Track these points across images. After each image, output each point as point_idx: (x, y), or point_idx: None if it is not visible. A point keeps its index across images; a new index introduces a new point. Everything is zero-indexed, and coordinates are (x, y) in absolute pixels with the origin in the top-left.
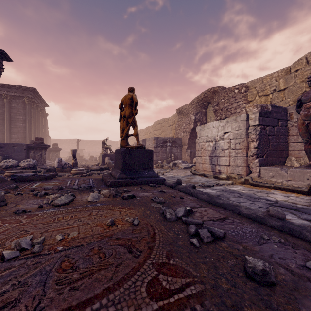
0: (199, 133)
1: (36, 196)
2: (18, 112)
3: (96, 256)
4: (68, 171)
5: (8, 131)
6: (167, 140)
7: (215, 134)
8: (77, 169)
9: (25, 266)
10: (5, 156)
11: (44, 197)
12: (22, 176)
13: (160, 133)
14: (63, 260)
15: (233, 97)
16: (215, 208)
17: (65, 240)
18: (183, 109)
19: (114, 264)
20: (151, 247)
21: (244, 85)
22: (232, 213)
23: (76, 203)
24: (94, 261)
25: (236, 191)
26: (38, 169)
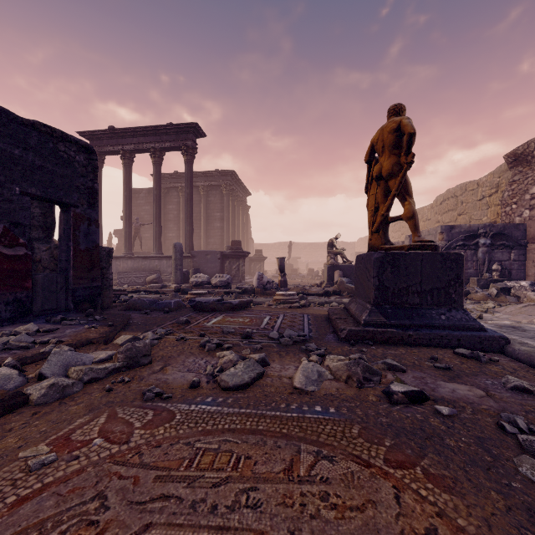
0: None
1: (204, 347)
2: (215, 208)
3: None
4: (272, 294)
5: (204, 235)
6: (478, 231)
7: None
8: (284, 293)
9: None
10: (195, 269)
11: (214, 353)
12: (201, 302)
13: (452, 219)
14: None
15: None
16: None
17: None
18: (531, 148)
19: None
20: None
21: None
22: None
23: (265, 389)
24: None
25: None
26: (231, 289)
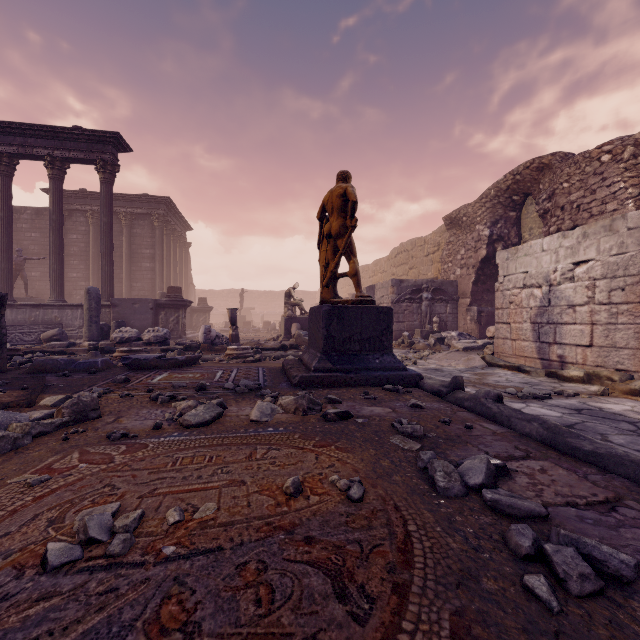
0: (505, 267)
1: (156, 401)
2: (143, 243)
3: (250, 594)
4: (222, 350)
5: (127, 277)
6: (422, 286)
7: (549, 268)
8: (237, 347)
9: (82, 597)
10: (119, 322)
11: (169, 405)
12: (139, 360)
13: (405, 273)
14: (168, 594)
15: (596, 174)
16: (570, 465)
17: (186, 525)
18: (461, 214)
19: (296, 638)
20: (401, 586)
21: (631, 141)
22: (630, 486)
23: (225, 424)
24: (241, 612)
25: (622, 415)
26: (170, 345)
